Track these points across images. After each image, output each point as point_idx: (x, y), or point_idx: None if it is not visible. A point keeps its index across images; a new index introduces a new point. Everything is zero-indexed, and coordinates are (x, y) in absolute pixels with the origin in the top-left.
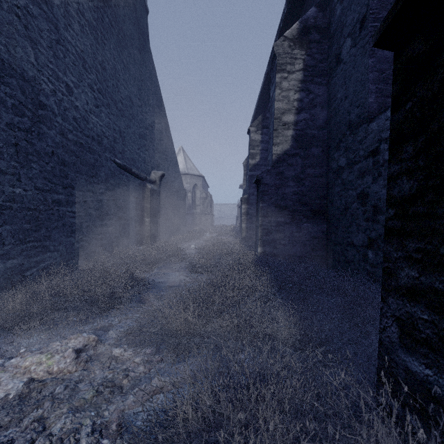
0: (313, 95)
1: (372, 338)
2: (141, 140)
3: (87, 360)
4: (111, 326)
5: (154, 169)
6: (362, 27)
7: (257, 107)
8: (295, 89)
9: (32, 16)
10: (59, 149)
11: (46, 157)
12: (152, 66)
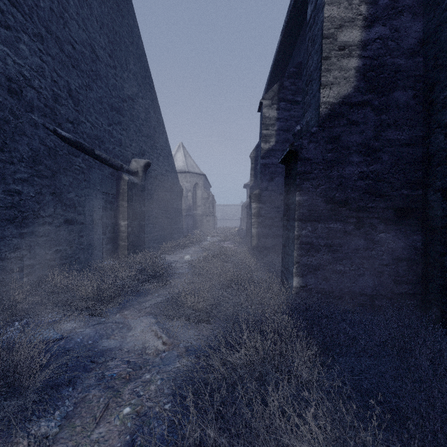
0: None
1: None
2: (114, 114)
3: None
4: None
5: (136, 157)
6: None
7: (268, 83)
8: None
9: None
10: None
11: None
12: (134, 21)
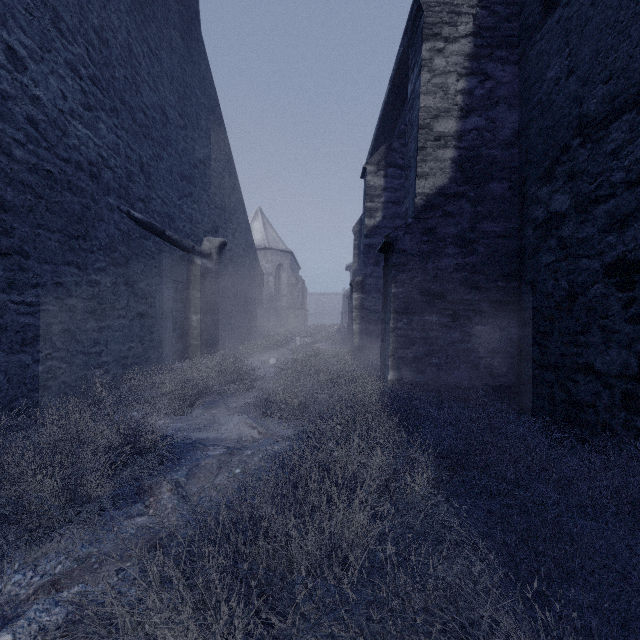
0: (492, 82)
1: None
2: (184, 184)
3: None
4: (30, 599)
5: (208, 235)
6: None
7: (375, 138)
8: (458, 72)
9: None
10: None
11: None
12: (206, 65)
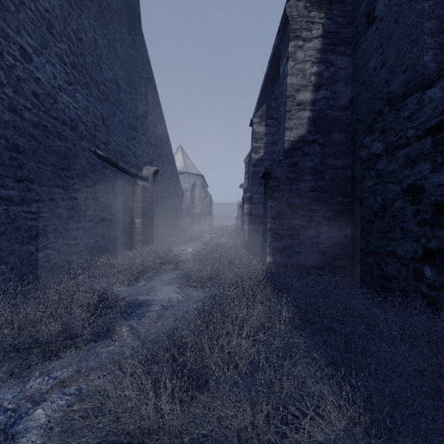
0: (334, 68)
1: None
2: (130, 131)
3: None
4: (49, 391)
5: (146, 165)
6: None
7: (259, 99)
8: (312, 61)
9: None
10: (8, 130)
11: None
12: (145, 50)
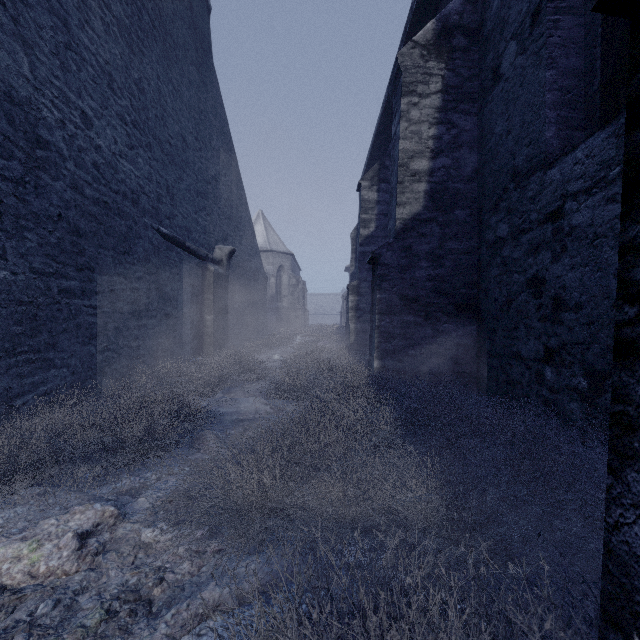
0: (457, 130)
1: (567, 516)
2: (199, 200)
3: (98, 551)
4: (144, 488)
5: (219, 243)
6: (535, 23)
7: (371, 152)
8: (429, 121)
9: (25, 4)
10: (70, 211)
11: (48, 223)
12: (217, 90)
